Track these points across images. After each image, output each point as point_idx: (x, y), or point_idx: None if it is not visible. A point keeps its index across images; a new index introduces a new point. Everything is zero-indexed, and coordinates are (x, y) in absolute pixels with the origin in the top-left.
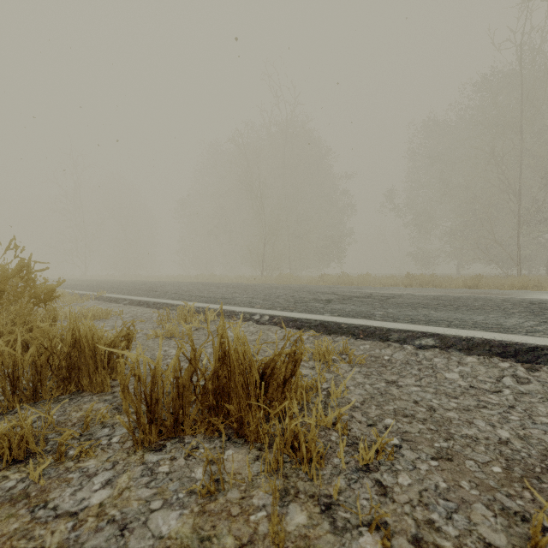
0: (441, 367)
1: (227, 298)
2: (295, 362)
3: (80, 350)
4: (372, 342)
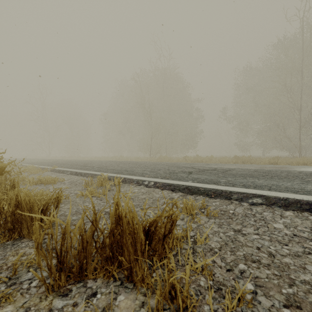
0: (269, 219)
1: (128, 170)
2: (172, 222)
3: (22, 209)
4: (220, 200)
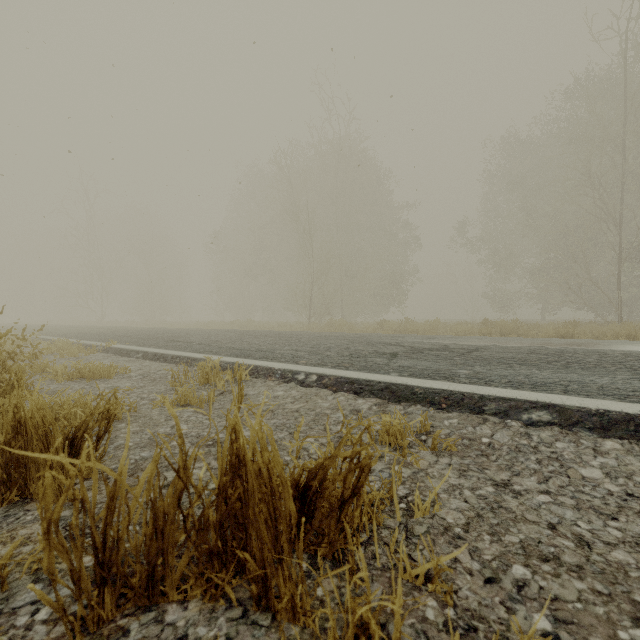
0: (570, 458)
1: (264, 350)
2: (360, 471)
3: (27, 437)
4: (459, 414)
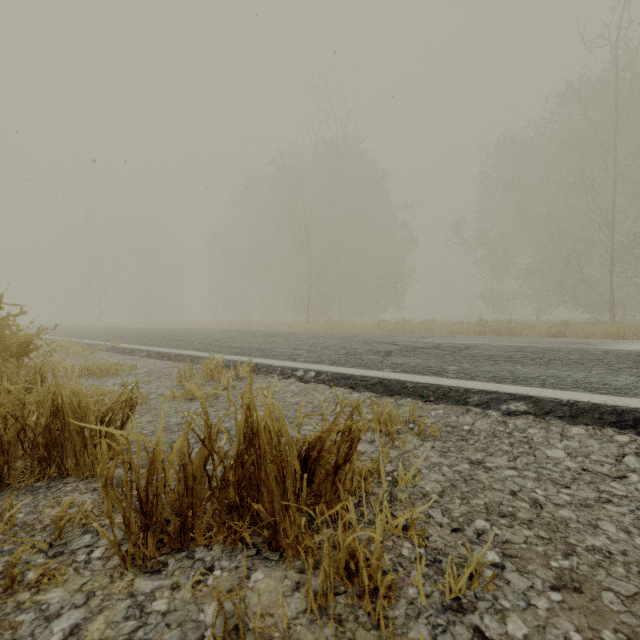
0: (539, 442)
1: (264, 349)
2: (351, 442)
3: (64, 421)
4: (445, 406)
